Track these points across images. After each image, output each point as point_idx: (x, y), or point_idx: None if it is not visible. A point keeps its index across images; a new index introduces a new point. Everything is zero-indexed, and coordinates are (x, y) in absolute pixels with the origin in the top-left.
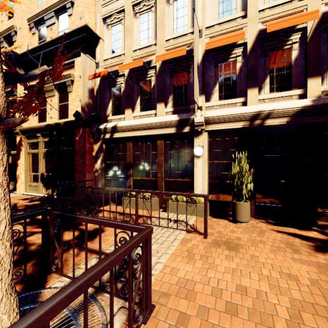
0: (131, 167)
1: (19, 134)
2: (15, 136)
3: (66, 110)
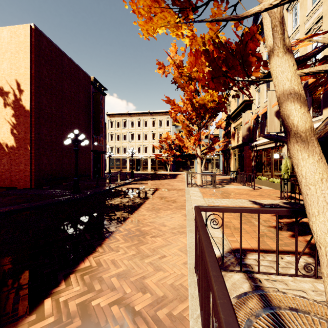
0: (263, 165)
1: (231, 149)
2: (230, 150)
3: None
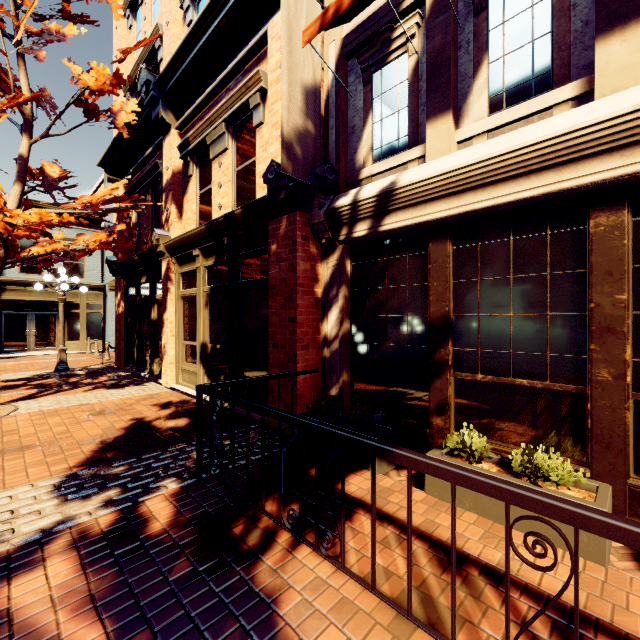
0: (448, 335)
1: (165, 254)
2: (161, 260)
3: (250, 180)
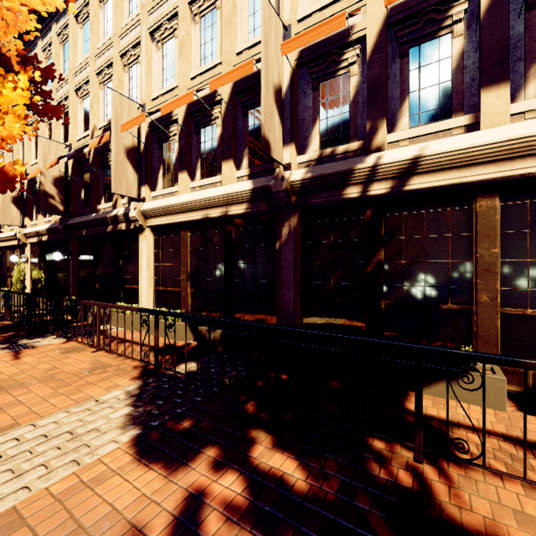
0: (9, 270)
1: None
2: None
3: None
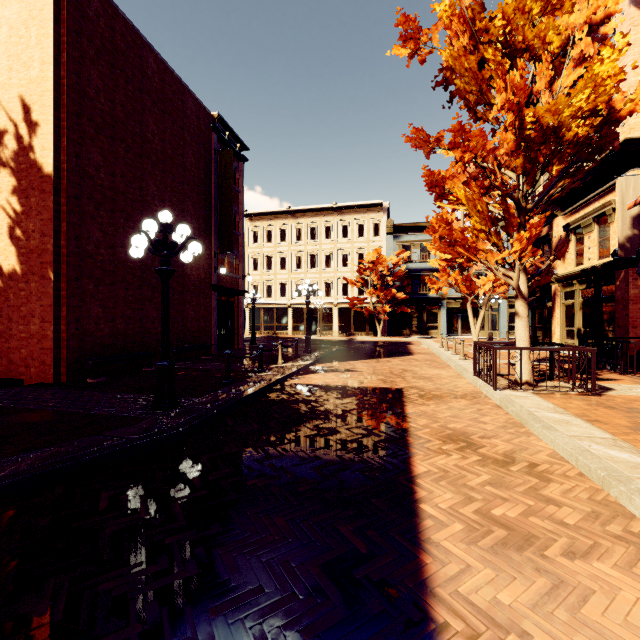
0: None
1: (554, 283)
2: (550, 285)
3: (607, 246)
